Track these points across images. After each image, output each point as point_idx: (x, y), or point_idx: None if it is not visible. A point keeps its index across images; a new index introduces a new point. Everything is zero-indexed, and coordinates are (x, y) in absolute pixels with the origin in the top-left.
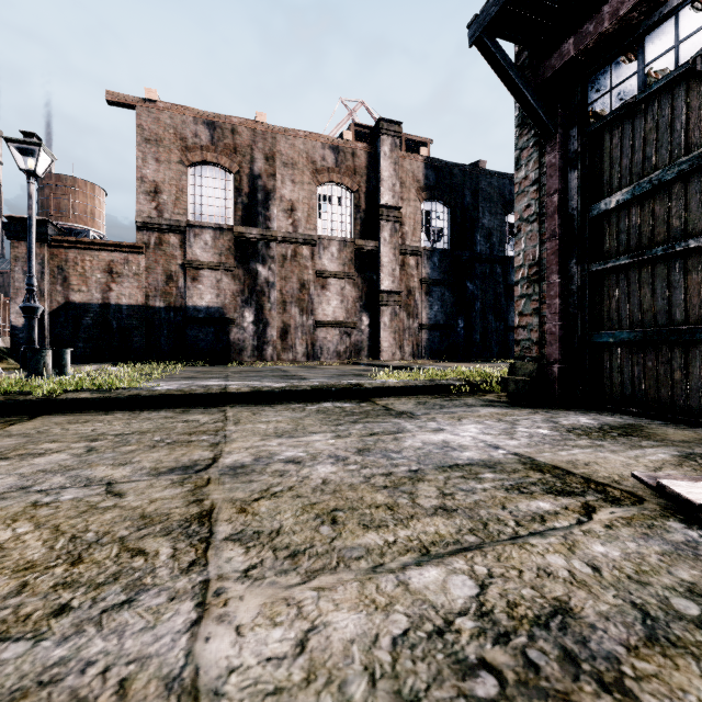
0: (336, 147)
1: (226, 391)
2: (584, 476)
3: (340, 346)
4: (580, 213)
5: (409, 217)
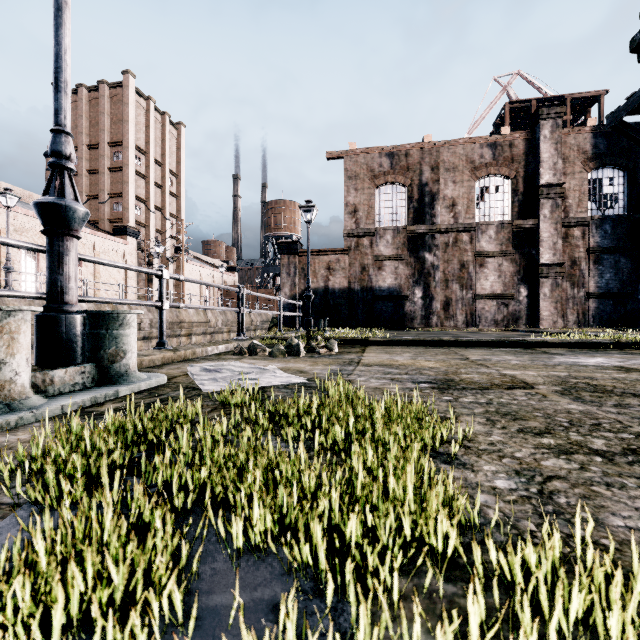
0: (493, 144)
1: (442, 340)
2: None
3: (497, 315)
4: None
5: (573, 190)
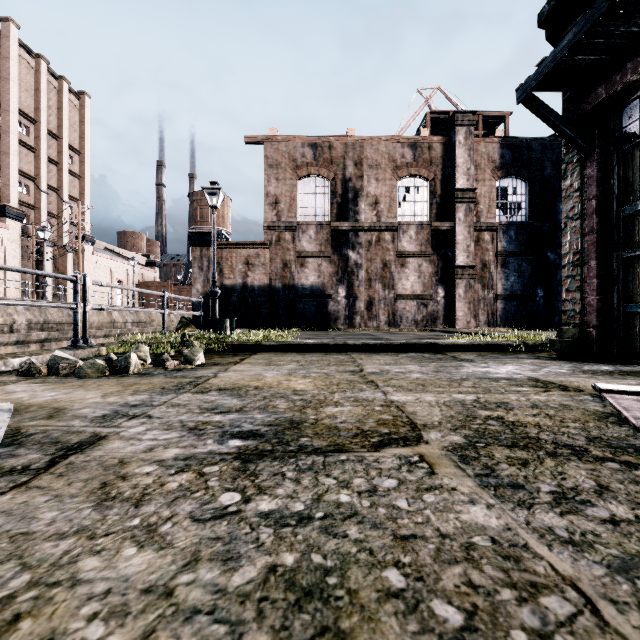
0: (413, 144)
1: (347, 344)
2: (561, 384)
3: (417, 315)
4: (616, 212)
5: (484, 196)
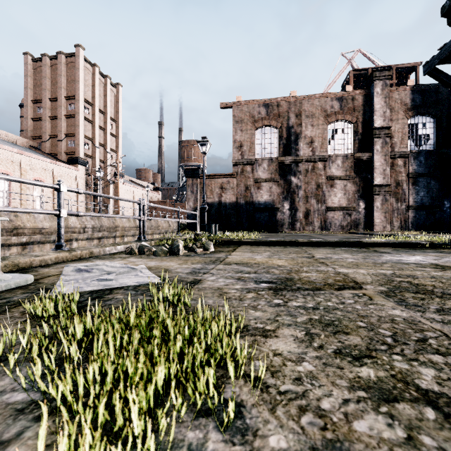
0: (340, 98)
1: (298, 241)
2: None
3: (343, 222)
4: None
5: (397, 131)
